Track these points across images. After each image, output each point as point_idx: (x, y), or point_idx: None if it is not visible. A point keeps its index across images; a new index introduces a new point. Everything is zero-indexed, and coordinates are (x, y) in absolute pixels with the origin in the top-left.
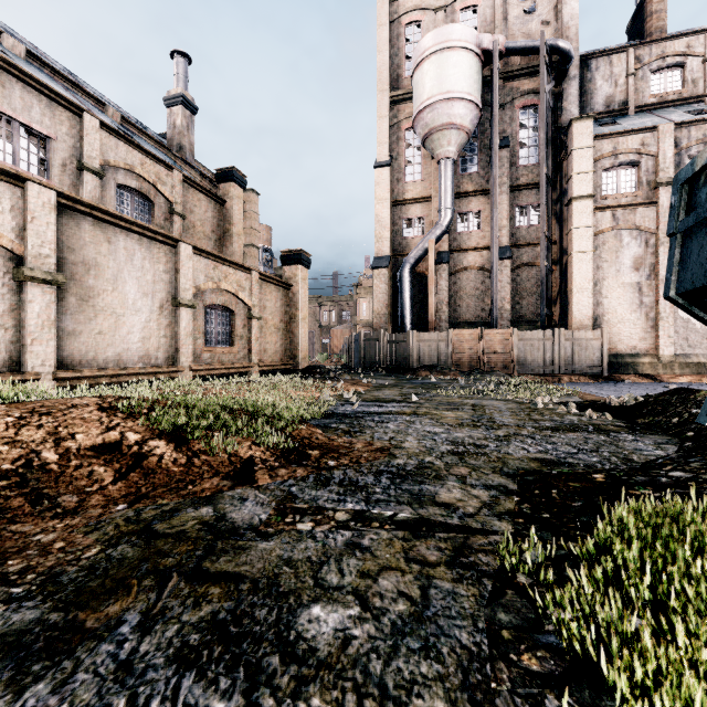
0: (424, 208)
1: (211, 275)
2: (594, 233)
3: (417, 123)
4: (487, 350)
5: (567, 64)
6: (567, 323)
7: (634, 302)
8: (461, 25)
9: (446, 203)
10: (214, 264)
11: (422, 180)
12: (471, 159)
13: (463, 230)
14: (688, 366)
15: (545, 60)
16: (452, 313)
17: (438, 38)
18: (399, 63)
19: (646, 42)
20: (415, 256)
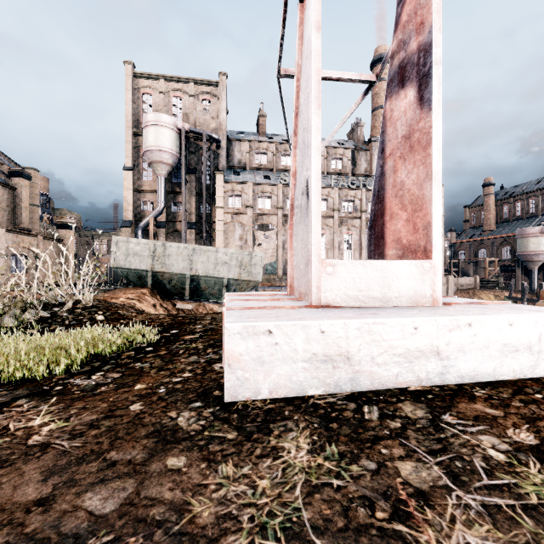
0: (154, 196)
1: (15, 241)
2: (225, 223)
3: (145, 155)
4: None
5: (218, 143)
6: None
7: None
8: (166, 115)
9: (161, 199)
10: (17, 235)
11: (152, 181)
12: (179, 175)
13: (175, 211)
14: None
15: (205, 143)
16: None
17: (154, 118)
18: (139, 113)
19: (253, 140)
20: (145, 224)
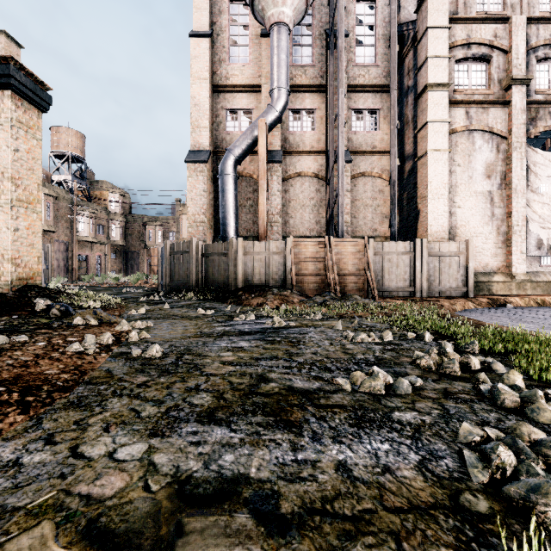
0: (252, 99)
1: None
2: (448, 131)
3: None
4: (336, 267)
5: None
6: (412, 237)
7: (486, 213)
8: None
9: (280, 81)
10: None
11: (249, 65)
12: (304, 49)
13: (296, 130)
14: (539, 285)
15: None
16: (284, 225)
17: None
18: None
19: None
20: (241, 145)
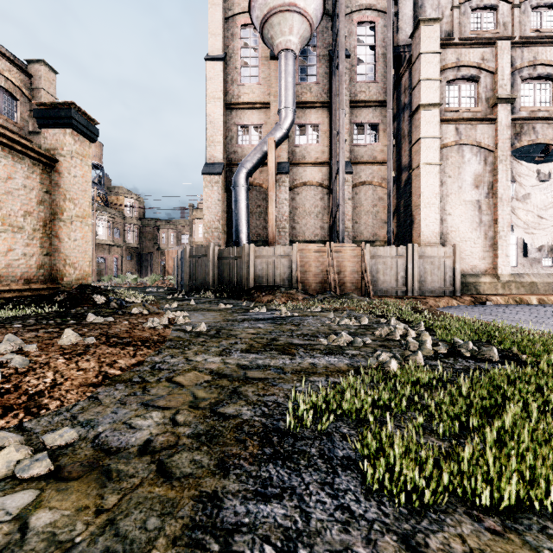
0: (262, 115)
1: None
2: (439, 146)
3: (254, 2)
4: (337, 269)
5: None
6: (408, 241)
7: (475, 220)
8: None
9: (287, 102)
10: None
11: (259, 84)
12: (310, 69)
13: (302, 143)
14: (523, 285)
15: None
16: (291, 230)
17: None
18: None
19: None
20: (252, 160)
